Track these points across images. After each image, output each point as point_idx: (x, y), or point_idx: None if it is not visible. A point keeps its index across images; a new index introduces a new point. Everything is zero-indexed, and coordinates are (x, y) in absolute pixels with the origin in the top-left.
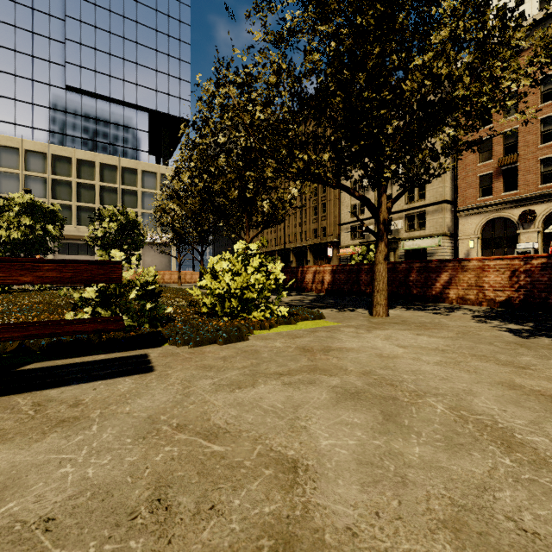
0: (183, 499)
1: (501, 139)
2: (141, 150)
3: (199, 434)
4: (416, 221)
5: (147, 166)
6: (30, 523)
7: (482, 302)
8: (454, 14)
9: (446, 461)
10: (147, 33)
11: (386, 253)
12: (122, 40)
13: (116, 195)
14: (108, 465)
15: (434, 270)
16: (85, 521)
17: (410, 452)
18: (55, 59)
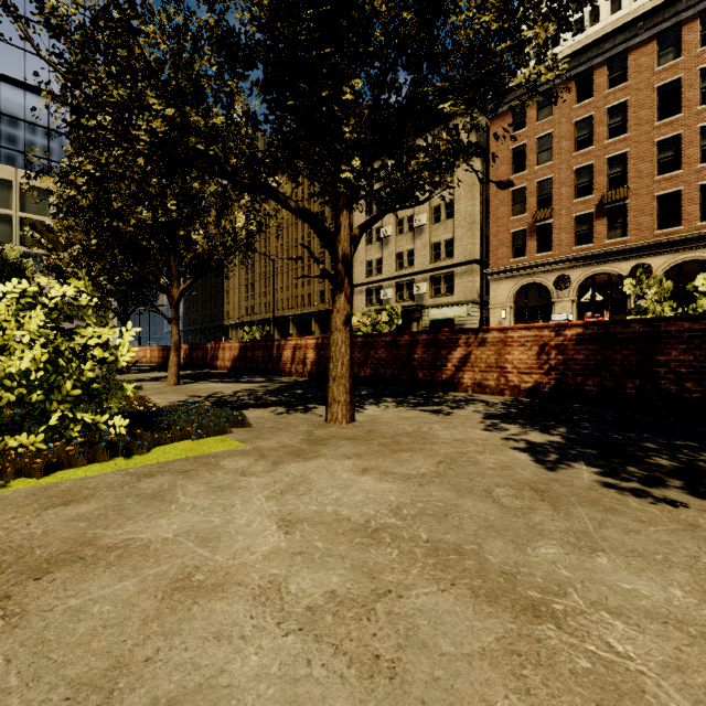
0: None
1: (535, 189)
2: (58, 162)
3: None
4: (442, 284)
5: None
6: None
7: (504, 390)
8: None
9: None
10: None
11: (349, 312)
12: None
13: (11, 226)
14: None
15: (444, 344)
16: None
17: None
18: None
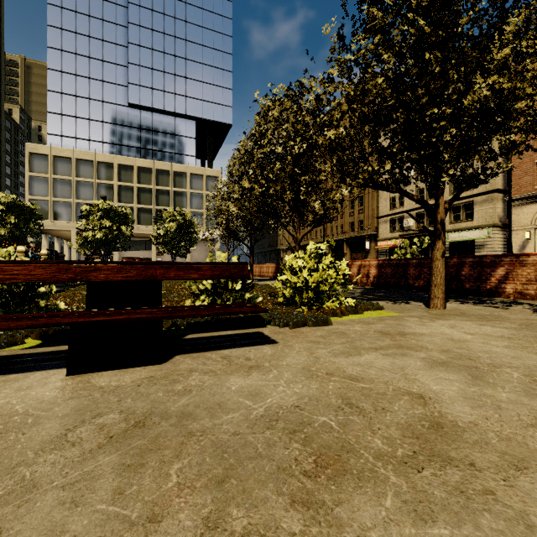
0: (363, 404)
1: None
2: (190, 155)
3: (345, 378)
4: (462, 212)
5: (194, 169)
6: (289, 406)
7: None
8: (516, 35)
9: (527, 401)
10: (194, 49)
11: (444, 250)
12: (173, 58)
13: (169, 197)
14: (303, 388)
15: (488, 265)
16: (317, 408)
17: (499, 395)
18: (120, 81)
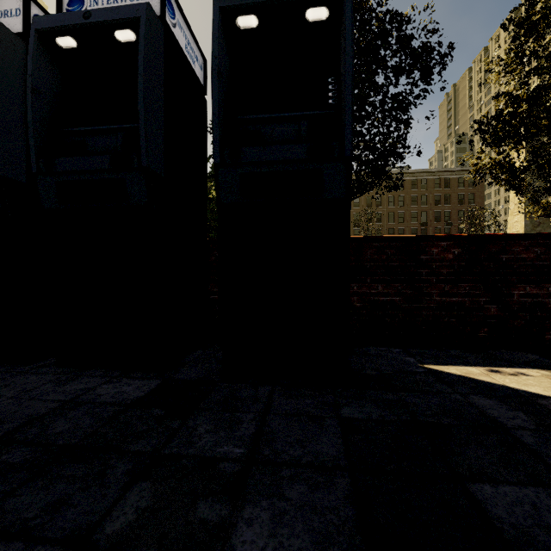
0: None
1: None
2: None
3: None
4: None
5: None
6: None
7: None
8: None
9: None
10: None
11: None
12: None
13: None
14: None
15: None
16: None
17: None
18: None
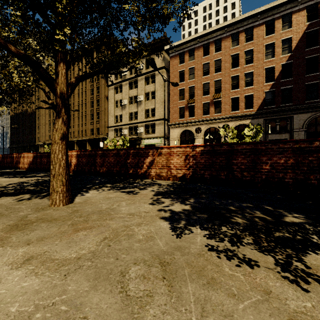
0: None
1: (188, 90)
2: None
3: None
4: (150, 128)
5: None
6: None
7: (170, 177)
8: None
9: None
10: None
11: (65, 131)
12: None
13: None
14: None
15: (142, 155)
16: None
17: None
18: None
